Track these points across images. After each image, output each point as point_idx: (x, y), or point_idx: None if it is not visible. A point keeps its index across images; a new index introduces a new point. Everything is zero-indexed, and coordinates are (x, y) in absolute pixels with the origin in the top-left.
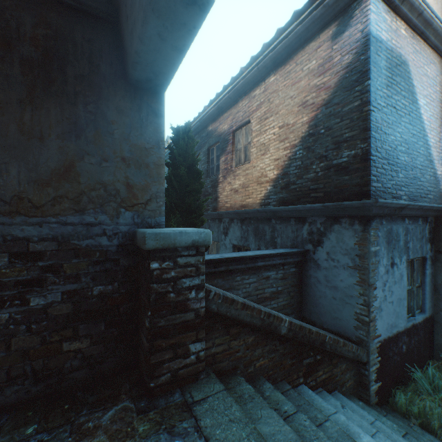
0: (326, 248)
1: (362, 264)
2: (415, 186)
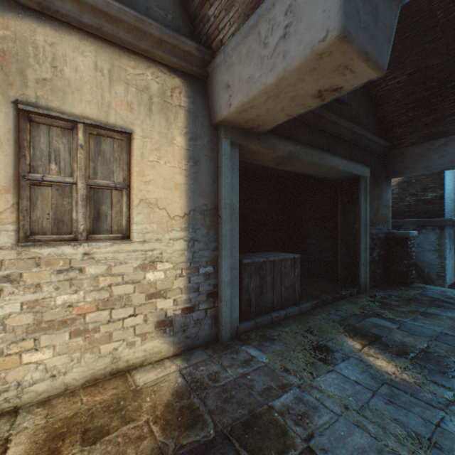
0: (416, 242)
1: (440, 248)
2: None
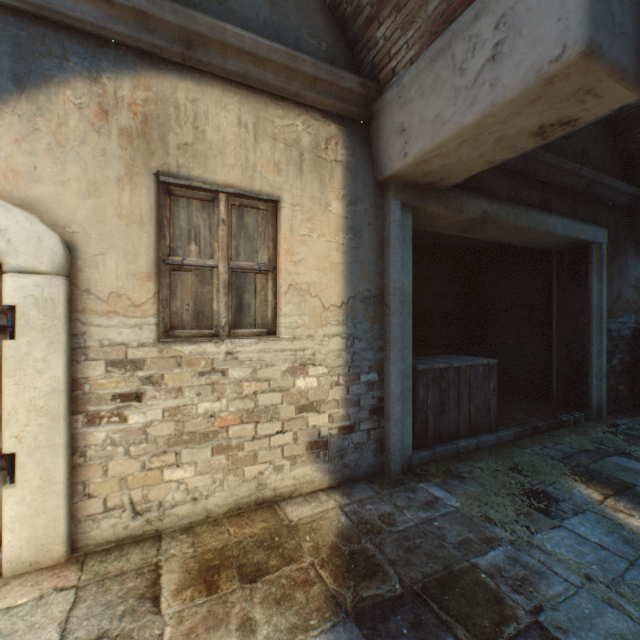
0: None
1: None
2: None
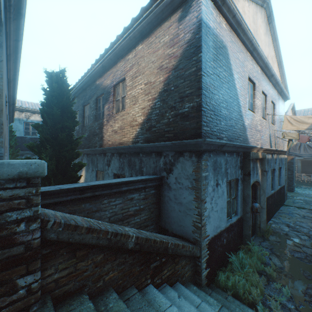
0: (175, 175)
1: (197, 186)
2: (232, 132)
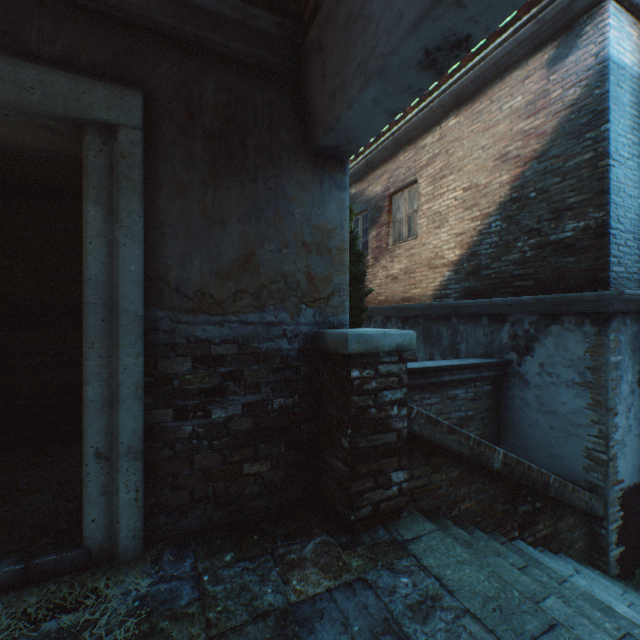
0: (538, 358)
1: (597, 381)
2: None
